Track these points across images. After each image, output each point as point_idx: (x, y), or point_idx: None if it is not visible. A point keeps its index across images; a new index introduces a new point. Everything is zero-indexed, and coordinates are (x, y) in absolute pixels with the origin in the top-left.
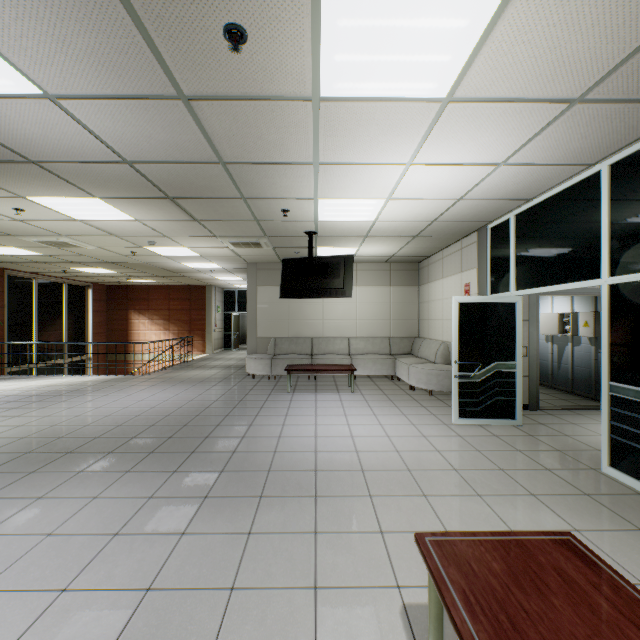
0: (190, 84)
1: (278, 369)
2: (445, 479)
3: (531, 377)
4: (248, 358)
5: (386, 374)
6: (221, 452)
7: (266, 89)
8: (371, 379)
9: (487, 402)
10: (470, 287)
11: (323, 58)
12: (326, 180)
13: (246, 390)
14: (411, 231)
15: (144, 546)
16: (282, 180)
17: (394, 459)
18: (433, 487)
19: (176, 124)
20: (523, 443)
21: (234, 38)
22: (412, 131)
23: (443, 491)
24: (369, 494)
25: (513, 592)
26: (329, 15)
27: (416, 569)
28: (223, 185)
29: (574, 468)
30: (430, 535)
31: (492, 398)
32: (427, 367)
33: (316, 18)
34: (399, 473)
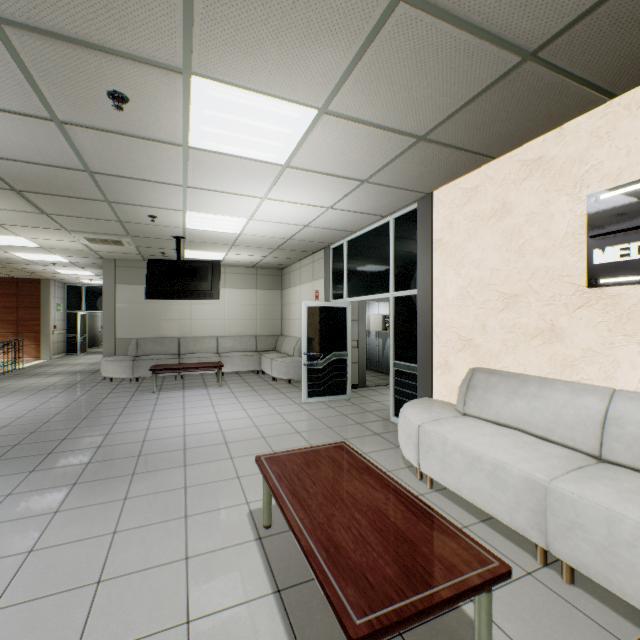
0: (67, 114)
1: (141, 370)
2: (290, 439)
3: (360, 363)
4: (105, 361)
5: (253, 369)
6: (85, 449)
7: (142, 132)
8: (239, 375)
9: (328, 383)
10: (319, 293)
11: (192, 126)
12: (194, 199)
13: (104, 394)
14: (272, 244)
15: (15, 528)
16: (152, 193)
17: (253, 432)
18: (280, 445)
19: (43, 136)
20: (349, 410)
21: (117, 99)
22: (264, 179)
23: (287, 446)
24: (231, 457)
25: (304, 469)
26: (197, 106)
27: (261, 492)
28: (86, 188)
29: (375, 420)
30: (265, 455)
31: (331, 380)
32: (287, 360)
33: (187, 104)
34: (256, 440)
